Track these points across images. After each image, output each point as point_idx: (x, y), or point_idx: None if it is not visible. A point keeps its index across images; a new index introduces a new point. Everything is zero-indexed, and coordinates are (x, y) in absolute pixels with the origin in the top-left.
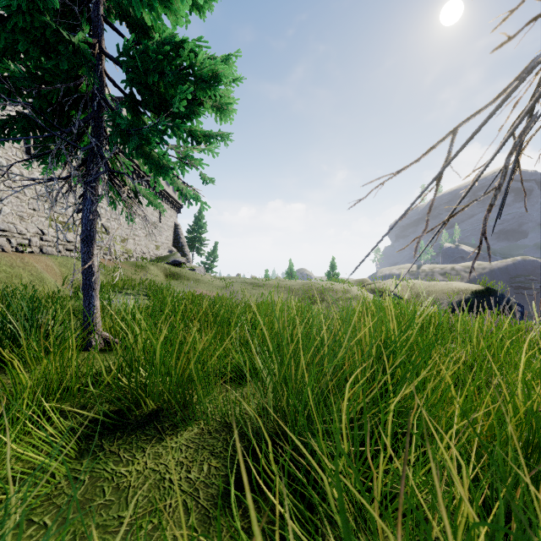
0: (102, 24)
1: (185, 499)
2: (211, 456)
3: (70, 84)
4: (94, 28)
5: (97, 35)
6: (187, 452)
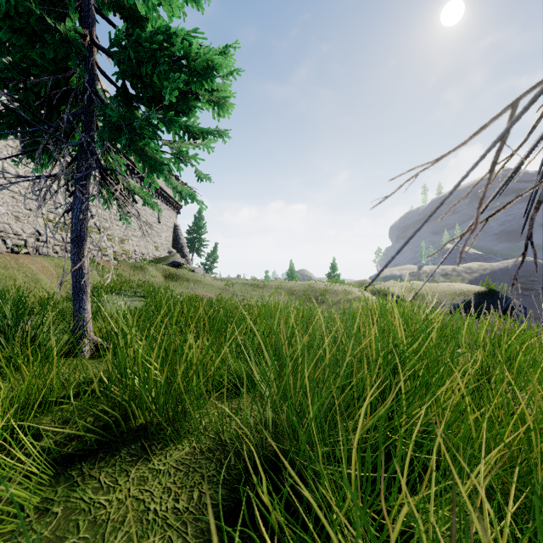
0: (93, 13)
1: (171, 535)
2: (203, 480)
3: (59, 76)
4: (84, 18)
5: (88, 26)
6: (176, 476)
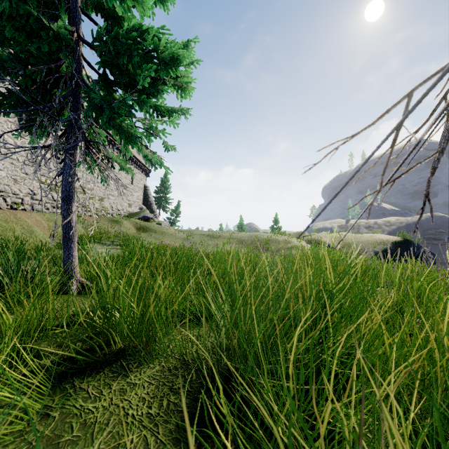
0: (80, 14)
1: (146, 434)
2: (170, 391)
3: (52, 66)
4: (72, 17)
5: (75, 24)
6: (149, 388)
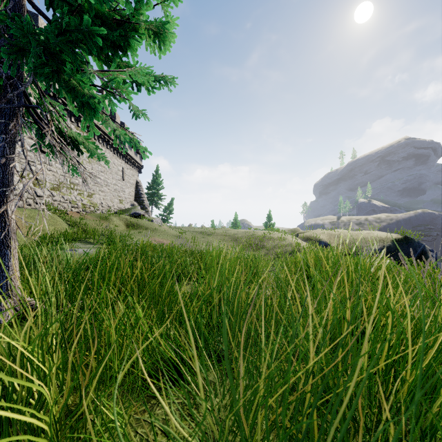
0: None
1: None
2: None
3: None
4: None
5: None
6: None
